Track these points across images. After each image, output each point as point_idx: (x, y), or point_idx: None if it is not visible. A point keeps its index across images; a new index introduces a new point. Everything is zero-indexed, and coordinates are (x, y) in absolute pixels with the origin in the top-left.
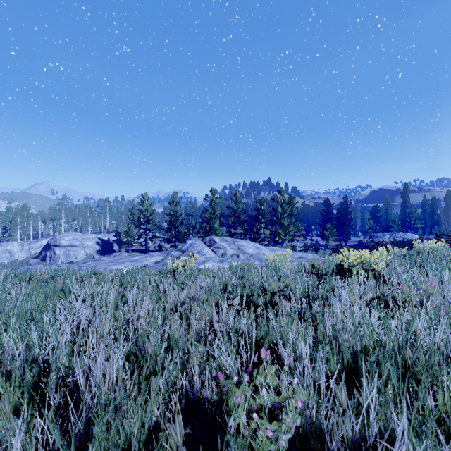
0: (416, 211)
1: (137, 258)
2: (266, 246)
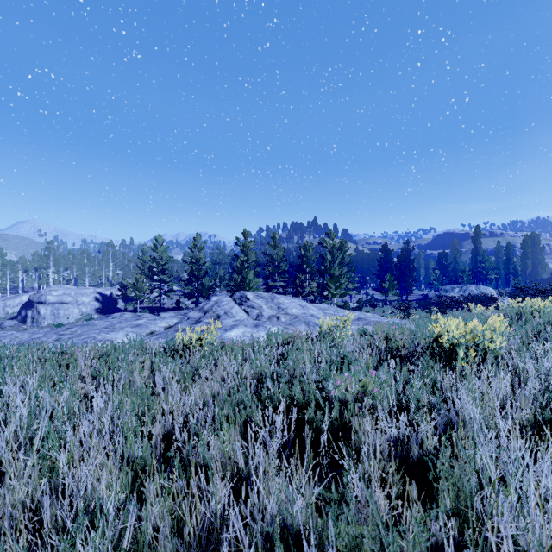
0: (489, 259)
1: (142, 322)
2: (311, 302)
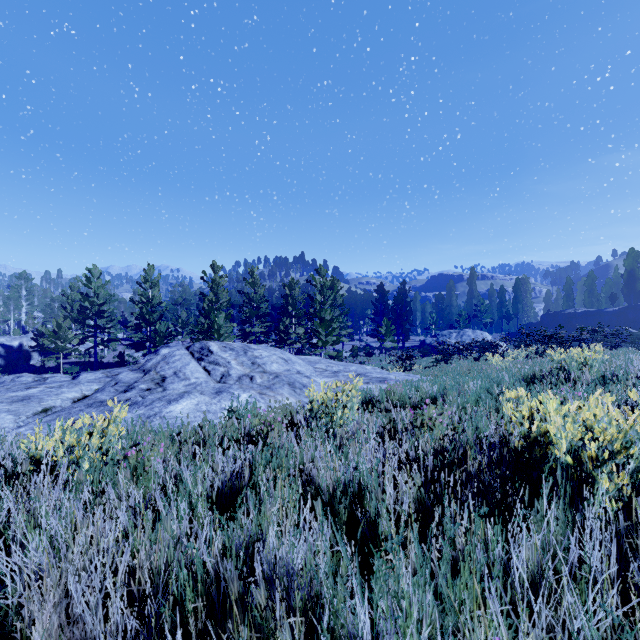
0: (484, 303)
1: (35, 392)
2: (298, 351)
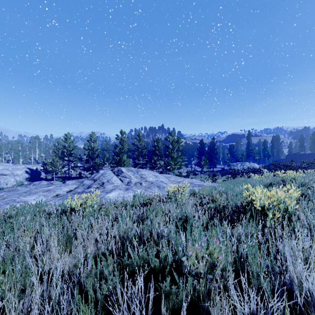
0: (255, 148)
1: (51, 188)
2: (160, 172)
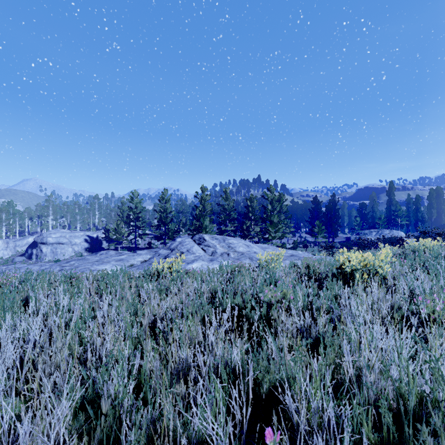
0: (401, 209)
1: (124, 257)
2: (255, 243)
